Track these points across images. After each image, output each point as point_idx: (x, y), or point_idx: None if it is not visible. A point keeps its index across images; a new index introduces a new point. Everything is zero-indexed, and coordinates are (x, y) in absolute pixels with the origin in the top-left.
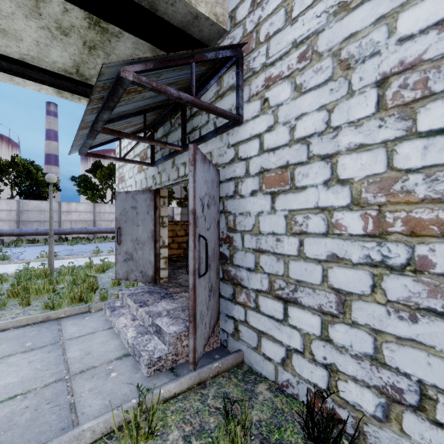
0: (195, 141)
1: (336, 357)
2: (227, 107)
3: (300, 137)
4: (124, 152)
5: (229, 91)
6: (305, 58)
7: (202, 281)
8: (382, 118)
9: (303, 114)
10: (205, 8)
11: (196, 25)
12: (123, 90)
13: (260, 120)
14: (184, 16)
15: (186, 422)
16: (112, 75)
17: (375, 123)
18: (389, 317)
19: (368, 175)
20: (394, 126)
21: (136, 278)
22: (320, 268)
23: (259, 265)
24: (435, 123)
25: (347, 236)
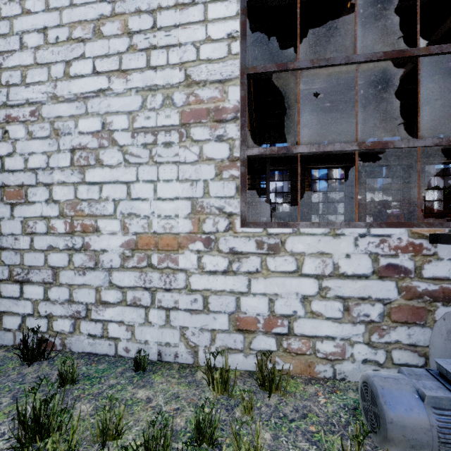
0: None
1: (52, 308)
2: None
3: (32, 168)
4: None
5: None
6: (35, 116)
7: None
8: (73, 170)
9: (33, 153)
10: None
11: None
12: None
13: (2, 145)
14: None
15: None
16: None
17: (70, 171)
18: (76, 276)
19: (67, 199)
20: (77, 176)
21: None
22: (43, 255)
23: (1, 260)
24: (91, 179)
25: (58, 234)
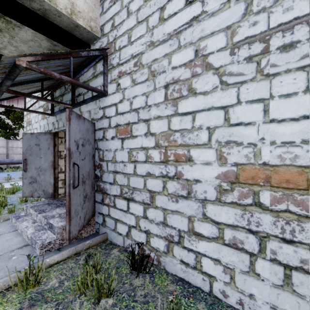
0: (80, 102)
1: (149, 226)
2: (99, 84)
3: (135, 108)
4: (31, 103)
5: (100, 74)
6: (137, 65)
7: (77, 191)
8: (166, 104)
9: (136, 96)
10: (83, 22)
11: (78, 30)
12: (19, 70)
13: (116, 95)
14: (68, 24)
15: (63, 274)
16: (10, 61)
17: (164, 106)
18: (169, 201)
19: (161, 131)
20: (170, 109)
21: (39, 195)
22: (143, 180)
23: (116, 180)
24: (183, 109)
25: (154, 162)
